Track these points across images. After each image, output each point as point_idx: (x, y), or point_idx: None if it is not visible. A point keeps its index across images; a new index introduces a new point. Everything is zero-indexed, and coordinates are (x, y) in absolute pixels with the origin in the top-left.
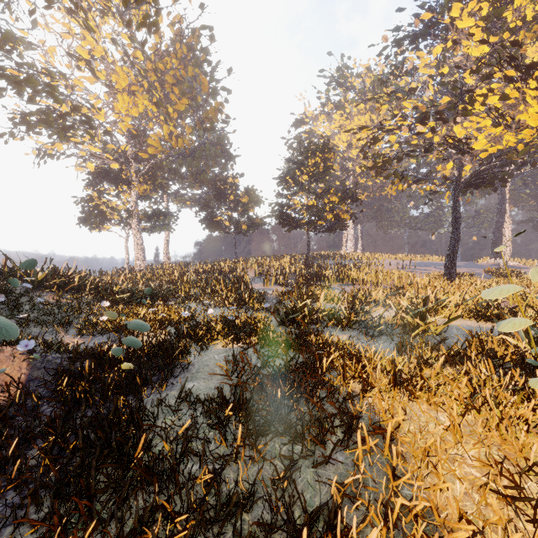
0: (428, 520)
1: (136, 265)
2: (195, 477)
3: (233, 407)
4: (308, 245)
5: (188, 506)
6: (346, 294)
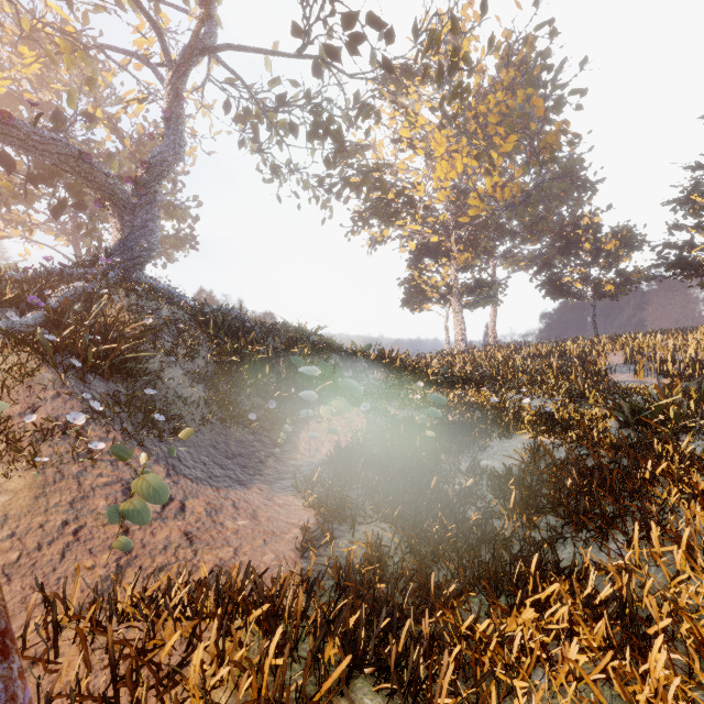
0: (675, 602)
1: (456, 347)
2: (469, 517)
3: (517, 484)
4: None
5: (458, 524)
6: None
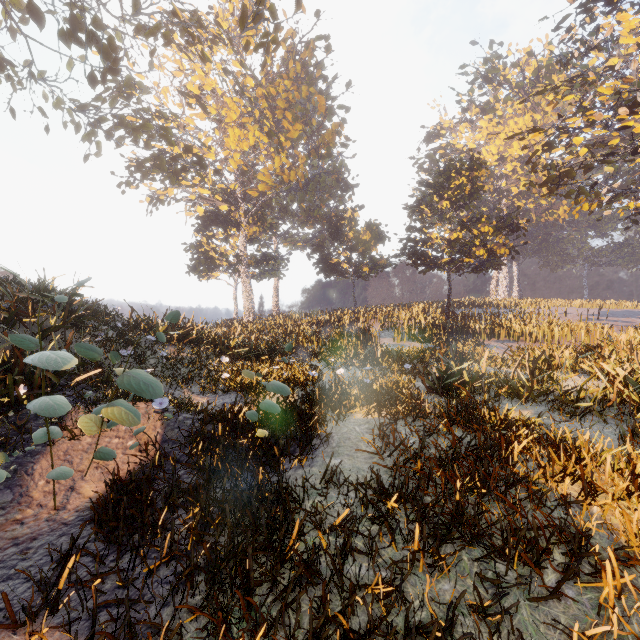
0: None
1: (245, 316)
2: (365, 584)
3: (396, 497)
4: (450, 289)
5: (369, 626)
6: (527, 355)
